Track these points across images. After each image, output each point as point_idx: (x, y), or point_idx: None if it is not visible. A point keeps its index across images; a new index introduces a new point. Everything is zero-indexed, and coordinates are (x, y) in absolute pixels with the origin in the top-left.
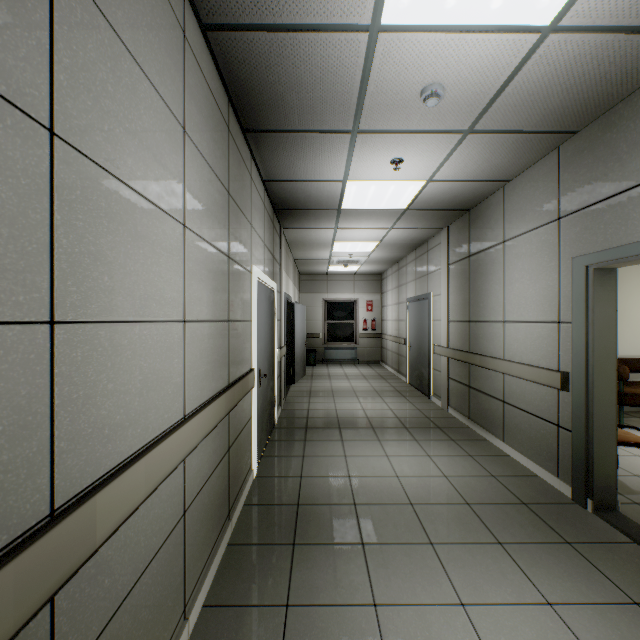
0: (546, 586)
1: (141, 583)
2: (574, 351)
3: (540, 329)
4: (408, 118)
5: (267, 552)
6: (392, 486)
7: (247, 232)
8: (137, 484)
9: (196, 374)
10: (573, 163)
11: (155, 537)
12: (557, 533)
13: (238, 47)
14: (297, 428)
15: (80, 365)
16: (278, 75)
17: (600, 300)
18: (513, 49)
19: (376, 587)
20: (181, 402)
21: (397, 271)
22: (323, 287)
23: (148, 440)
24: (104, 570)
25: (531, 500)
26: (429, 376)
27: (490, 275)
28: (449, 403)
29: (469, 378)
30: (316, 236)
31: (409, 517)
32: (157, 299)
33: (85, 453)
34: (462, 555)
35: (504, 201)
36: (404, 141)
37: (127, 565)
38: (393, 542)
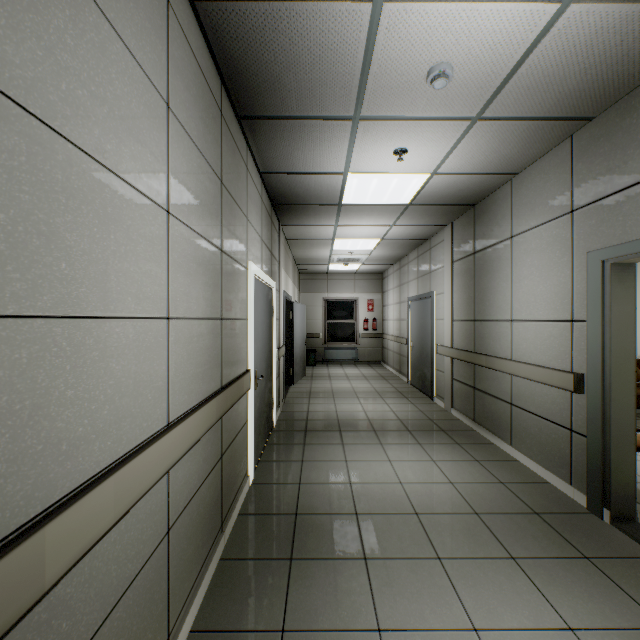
0: (566, 608)
1: (112, 619)
2: (589, 351)
3: (551, 328)
4: (413, 103)
5: (262, 568)
6: (396, 494)
7: (242, 226)
8: (104, 507)
9: (183, 377)
10: (588, 152)
11: (131, 563)
12: (574, 546)
13: (230, 20)
14: (296, 431)
15: (25, 369)
16: (274, 53)
17: (618, 297)
18: (530, 22)
19: (380, 609)
20: (164, 408)
21: (398, 270)
22: (323, 286)
23: (121, 453)
24: (61, 612)
25: (543, 509)
26: (432, 377)
27: (497, 272)
28: (453, 405)
29: (474, 379)
30: (316, 233)
31: (414, 528)
32: (133, 292)
33: (33, 475)
34: (473, 572)
35: (512, 195)
36: (408, 129)
37: (93, 601)
38: (398, 557)
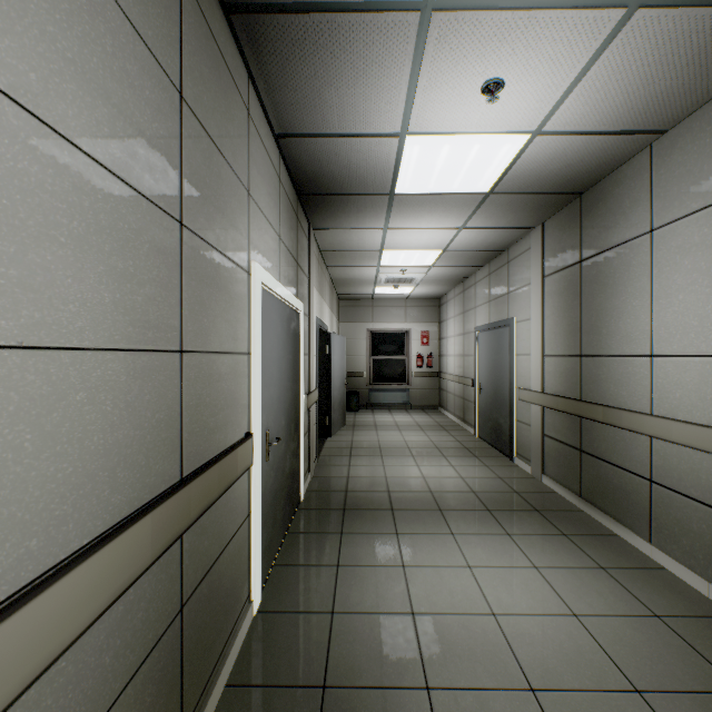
0: None
1: None
2: None
3: None
4: None
5: None
6: (489, 639)
7: (239, 201)
8: None
9: (13, 497)
10: None
11: None
12: None
13: None
14: (331, 509)
15: None
16: None
17: None
18: None
19: None
20: None
21: (462, 293)
22: (368, 315)
23: None
24: None
25: None
26: (511, 430)
27: (622, 285)
28: (544, 470)
29: (581, 438)
30: (359, 241)
31: None
32: None
33: None
34: None
35: (652, 167)
36: (514, 33)
37: None
38: None
